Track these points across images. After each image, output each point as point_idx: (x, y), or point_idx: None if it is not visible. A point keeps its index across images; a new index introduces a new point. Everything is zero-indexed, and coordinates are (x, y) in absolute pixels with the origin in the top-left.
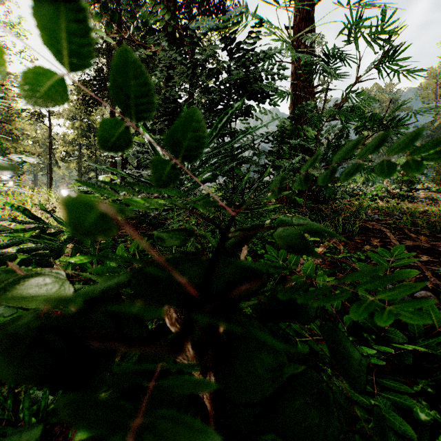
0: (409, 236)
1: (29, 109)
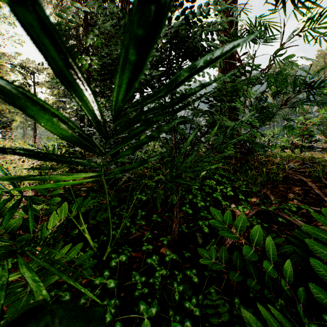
0: (326, 185)
1: (19, 80)
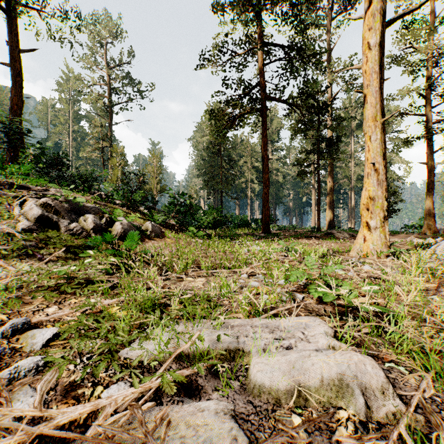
0: None
1: None
